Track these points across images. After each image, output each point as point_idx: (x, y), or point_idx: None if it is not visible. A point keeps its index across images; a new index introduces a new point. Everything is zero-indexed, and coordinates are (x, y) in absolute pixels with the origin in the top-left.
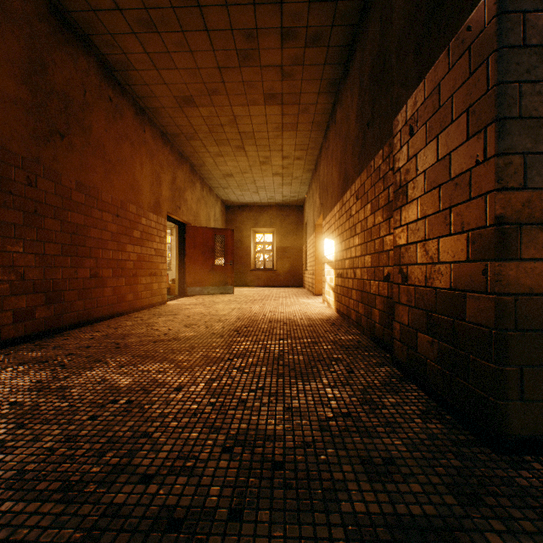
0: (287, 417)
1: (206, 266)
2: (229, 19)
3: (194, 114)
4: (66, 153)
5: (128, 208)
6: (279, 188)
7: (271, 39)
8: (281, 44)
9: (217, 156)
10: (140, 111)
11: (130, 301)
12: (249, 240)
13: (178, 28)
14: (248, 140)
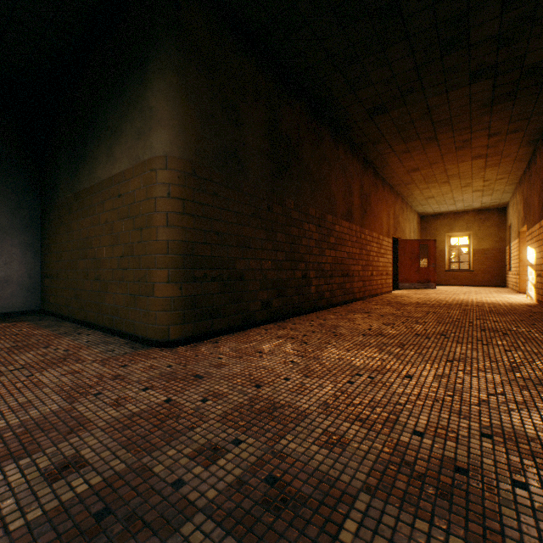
0: (496, 318)
1: (412, 268)
2: (453, 140)
3: (415, 174)
4: (366, 219)
5: (379, 237)
6: (477, 199)
7: (480, 139)
8: (487, 138)
9: (424, 189)
10: (382, 181)
11: (380, 288)
12: (442, 244)
13: (421, 149)
14: (452, 178)
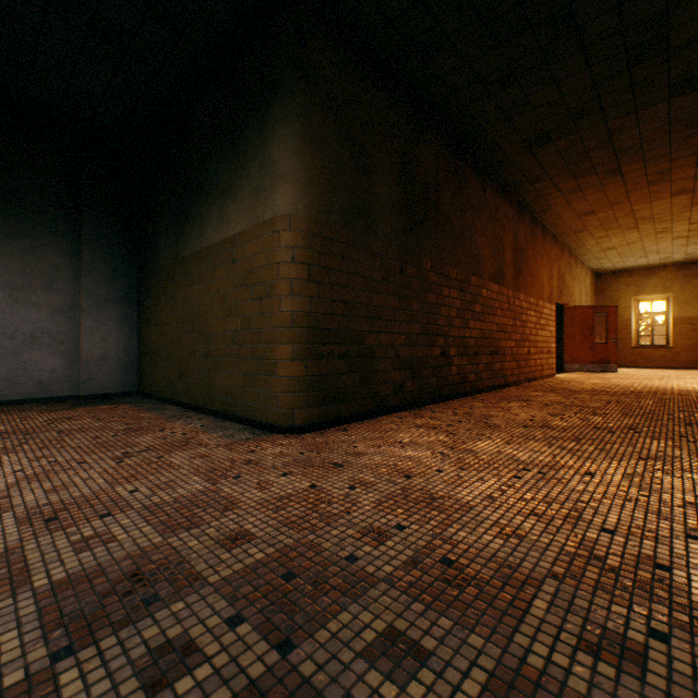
0: None
1: (584, 344)
2: (644, 171)
3: (589, 219)
4: (520, 281)
5: (538, 304)
6: (680, 248)
7: (684, 168)
8: (694, 167)
9: (601, 238)
10: (543, 229)
11: (539, 371)
12: (627, 311)
13: (598, 186)
14: (643, 221)
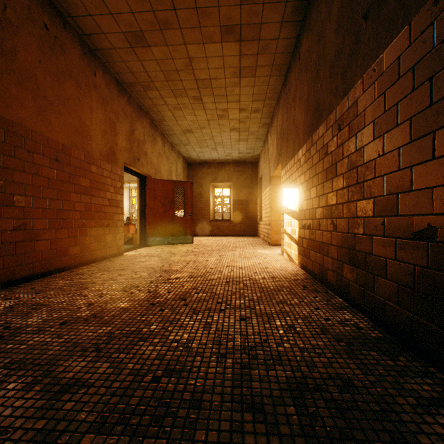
0: None
1: (166, 217)
2: None
3: (147, 57)
4: None
5: (72, 153)
6: (236, 145)
7: None
8: None
9: (176, 109)
10: (89, 52)
11: (75, 255)
12: (208, 194)
13: None
14: (205, 89)
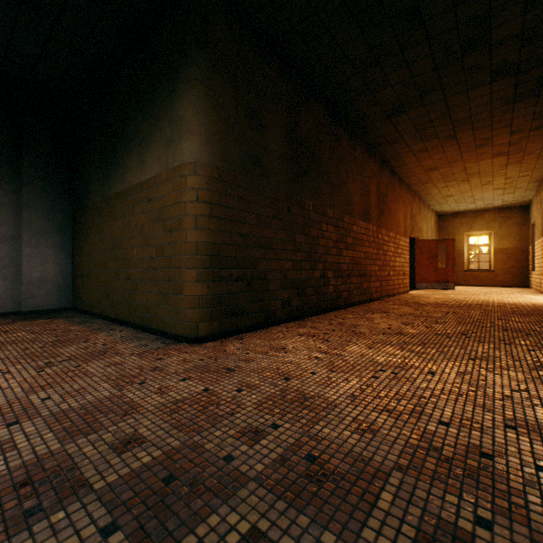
0: (519, 319)
1: (430, 268)
2: (473, 138)
3: (433, 173)
4: (382, 219)
5: (396, 237)
6: (498, 197)
7: (502, 136)
8: (509, 136)
9: (442, 188)
10: (399, 180)
11: (396, 289)
12: (461, 244)
13: (440, 148)
14: (472, 176)
